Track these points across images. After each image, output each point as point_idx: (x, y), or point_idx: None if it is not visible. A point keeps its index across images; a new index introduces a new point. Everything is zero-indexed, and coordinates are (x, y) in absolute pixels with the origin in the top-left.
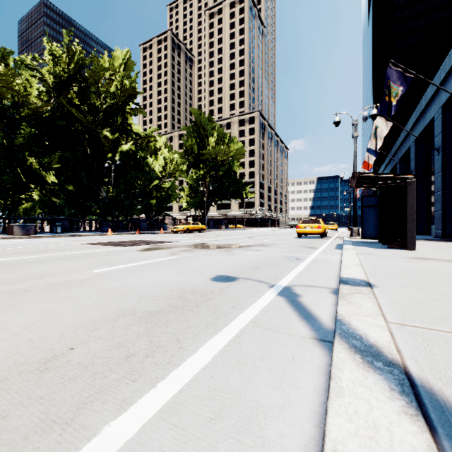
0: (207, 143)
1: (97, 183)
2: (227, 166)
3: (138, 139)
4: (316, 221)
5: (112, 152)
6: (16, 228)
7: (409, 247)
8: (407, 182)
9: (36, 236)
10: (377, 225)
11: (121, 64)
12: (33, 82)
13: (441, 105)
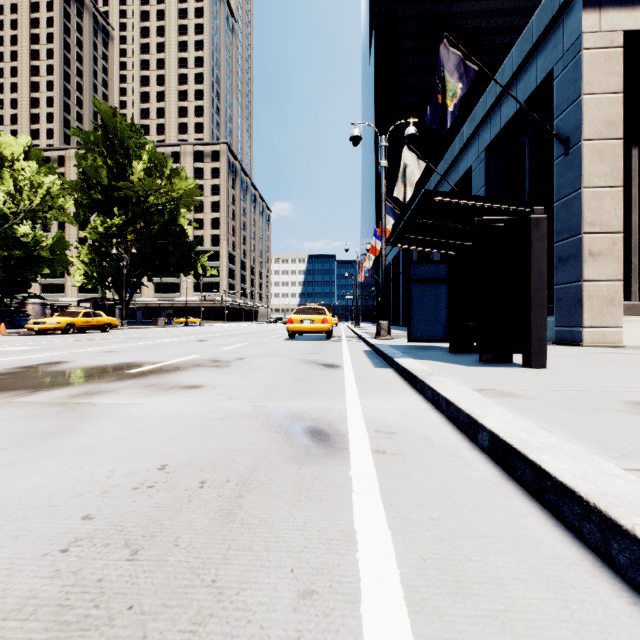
0: (130, 170)
1: None
2: (167, 215)
3: None
4: (320, 310)
5: None
6: None
7: (535, 362)
8: (532, 220)
9: None
10: (433, 316)
11: None
12: None
13: (484, 148)
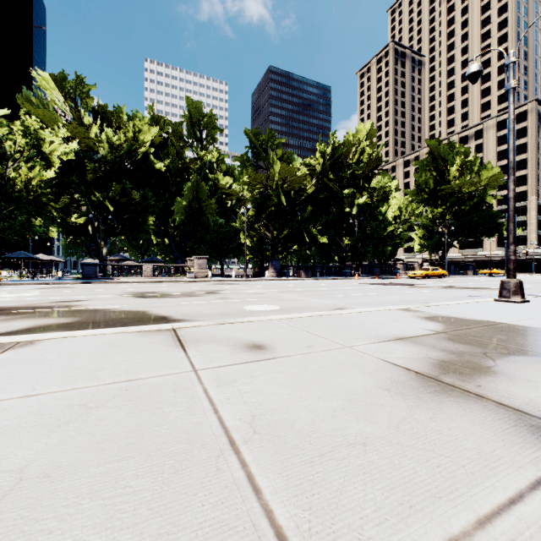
0: (447, 173)
1: (339, 236)
2: (475, 198)
3: (373, 191)
4: None
5: (350, 207)
6: (302, 273)
7: None
8: None
9: (314, 278)
10: None
11: (364, 136)
12: (302, 169)
13: None
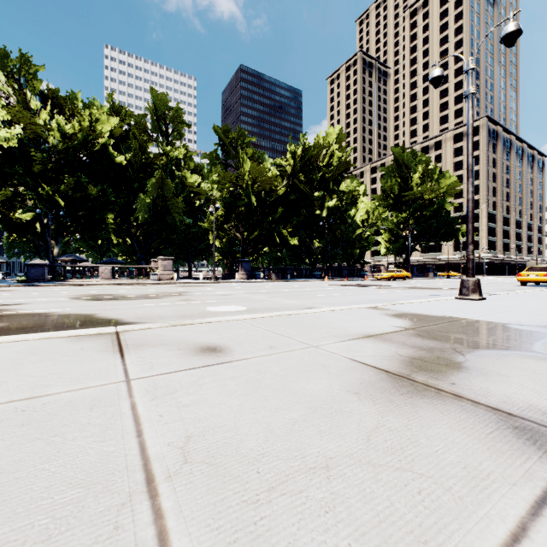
0: (410, 180)
1: (309, 238)
2: (435, 205)
3: (342, 195)
4: (545, 269)
5: (320, 210)
6: (273, 275)
7: None
8: None
9: (285, 280)
10: None
11: (334, 139)
12: (273, 169)
13: None
